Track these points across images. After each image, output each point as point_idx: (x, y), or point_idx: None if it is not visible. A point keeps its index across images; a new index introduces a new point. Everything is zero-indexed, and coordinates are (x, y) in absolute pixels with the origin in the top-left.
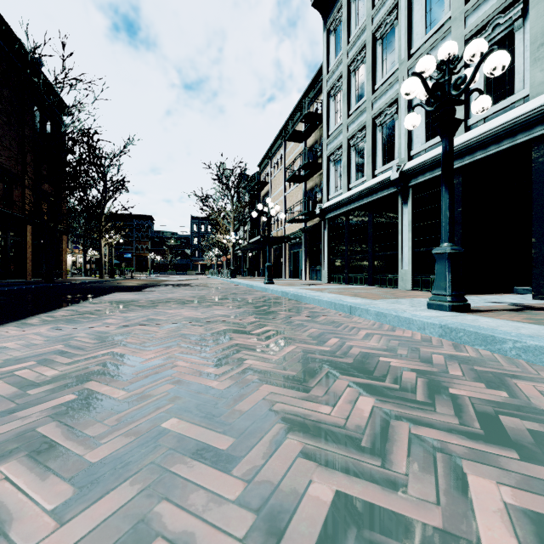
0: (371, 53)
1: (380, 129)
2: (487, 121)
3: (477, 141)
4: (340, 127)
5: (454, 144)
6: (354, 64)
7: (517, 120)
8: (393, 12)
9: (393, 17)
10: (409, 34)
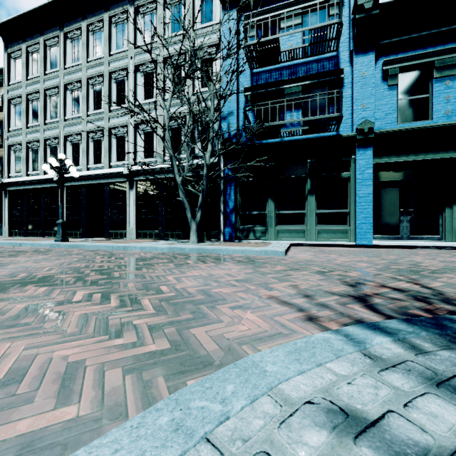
0: (43, 101)
1: (49, 147)
2: (94, 169)
3: (89, 176)
4: (20, 131)
5: (82, 174)
6: (31, 96)
7: (100, 174)
8: (57, 89)
9: (57, 92)
10: (64, 108)
